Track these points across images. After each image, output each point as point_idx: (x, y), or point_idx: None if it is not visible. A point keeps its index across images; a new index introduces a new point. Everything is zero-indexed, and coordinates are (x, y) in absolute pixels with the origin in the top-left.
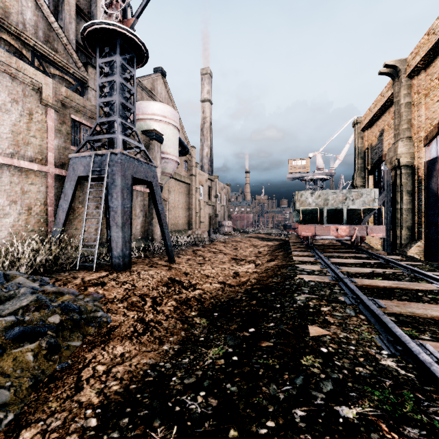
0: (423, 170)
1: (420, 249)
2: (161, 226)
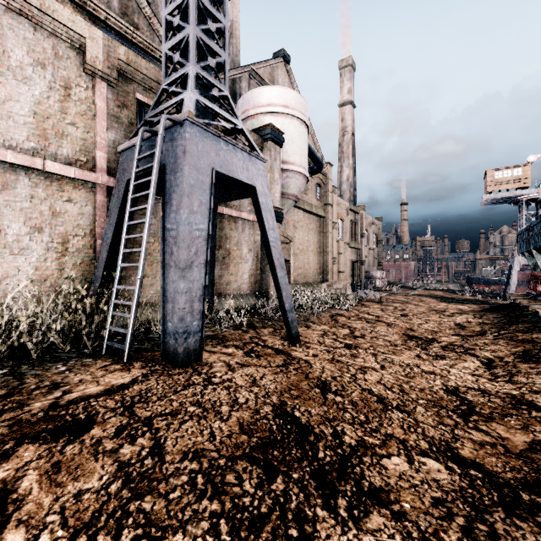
0: None
1: None
2: (274, 271)
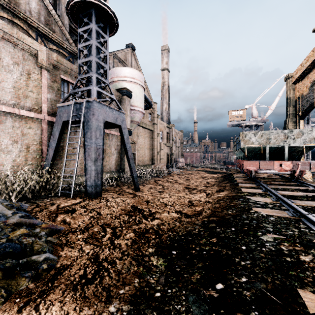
0: None
1: None
2: (129, 161)
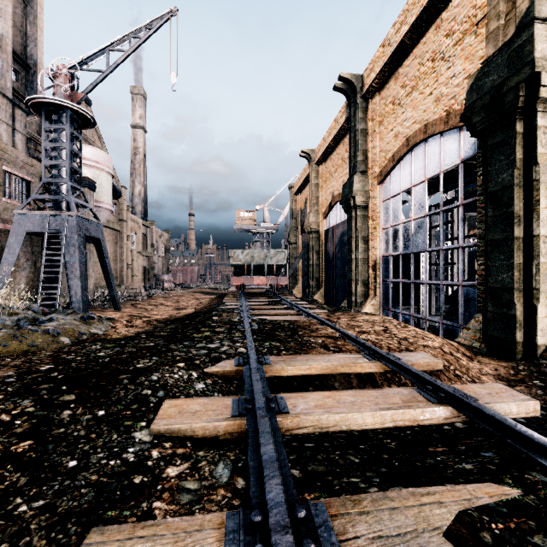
0: (324, 236)
1: (322, 294)
2: (107, 278)
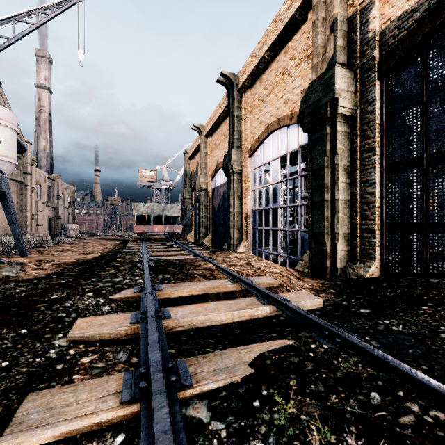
0: (211, 194)
1: (209, 239)
2: (12, 227)
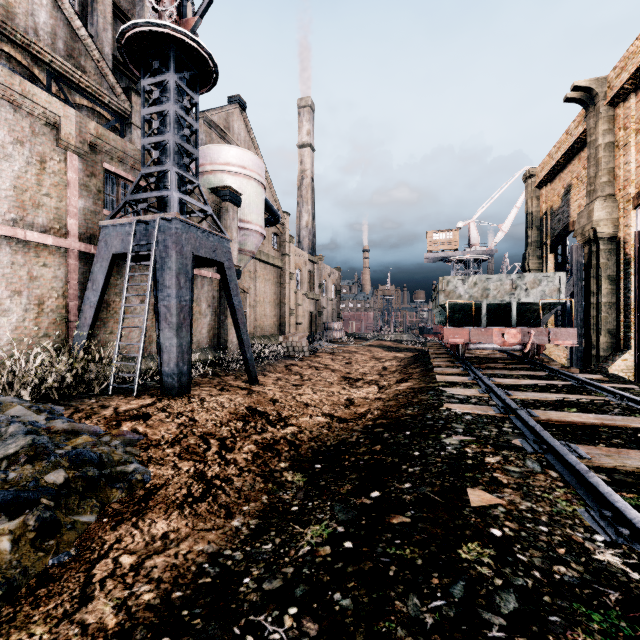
0: (633, 245)
1: (628, 364)
2: (237, 328)
